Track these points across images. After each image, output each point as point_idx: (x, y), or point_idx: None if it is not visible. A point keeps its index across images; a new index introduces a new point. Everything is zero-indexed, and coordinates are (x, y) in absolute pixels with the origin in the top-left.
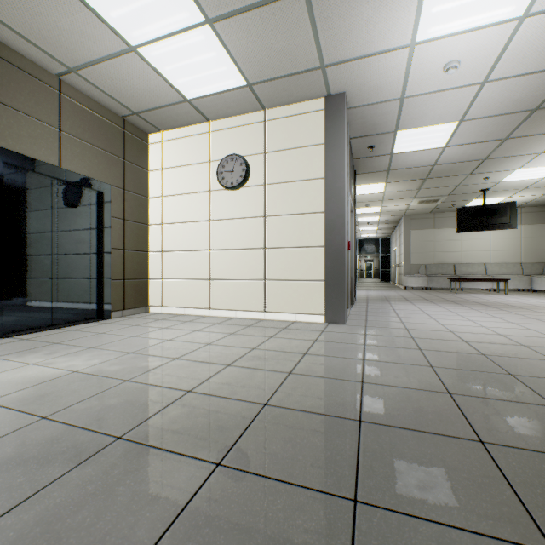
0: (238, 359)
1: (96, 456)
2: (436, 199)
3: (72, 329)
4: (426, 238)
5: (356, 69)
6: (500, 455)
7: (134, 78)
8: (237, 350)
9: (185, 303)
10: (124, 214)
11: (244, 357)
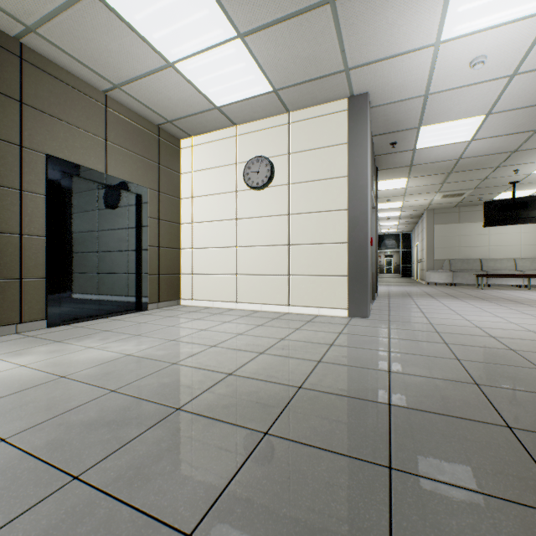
0: (269, 348)
1: (163, 422)
2: (461, 193)
3: (117, 318)
4: (450, 232)
5: (379, 70)
6: (527, 439)
7: (170, 90)
8: (267, 340)
9: (213, 297)
10: (159, 214)
11: (275, 346)
